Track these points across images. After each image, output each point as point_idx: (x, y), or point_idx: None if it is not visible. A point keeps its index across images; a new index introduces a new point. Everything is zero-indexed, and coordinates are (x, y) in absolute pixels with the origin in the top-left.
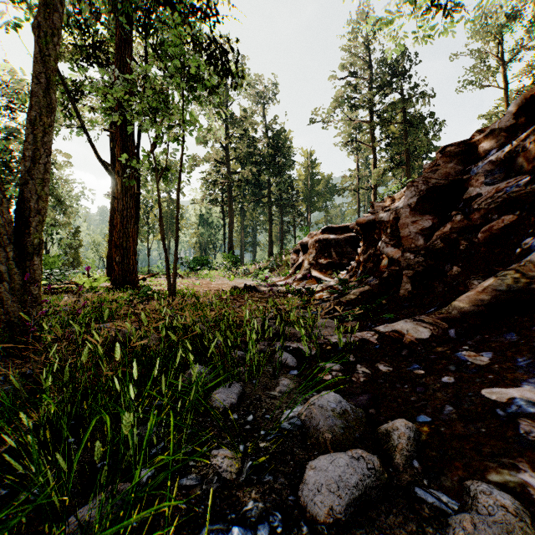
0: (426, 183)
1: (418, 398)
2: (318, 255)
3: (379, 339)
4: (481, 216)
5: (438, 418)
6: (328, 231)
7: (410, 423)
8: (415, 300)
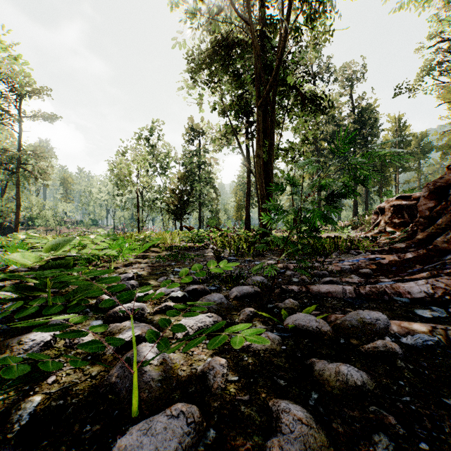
0: (433, 185)
1: None
2: (392, 216)
3: (388, 248)
4: (448, 203)
5: None
6: (402, 198)
7: None
8: None
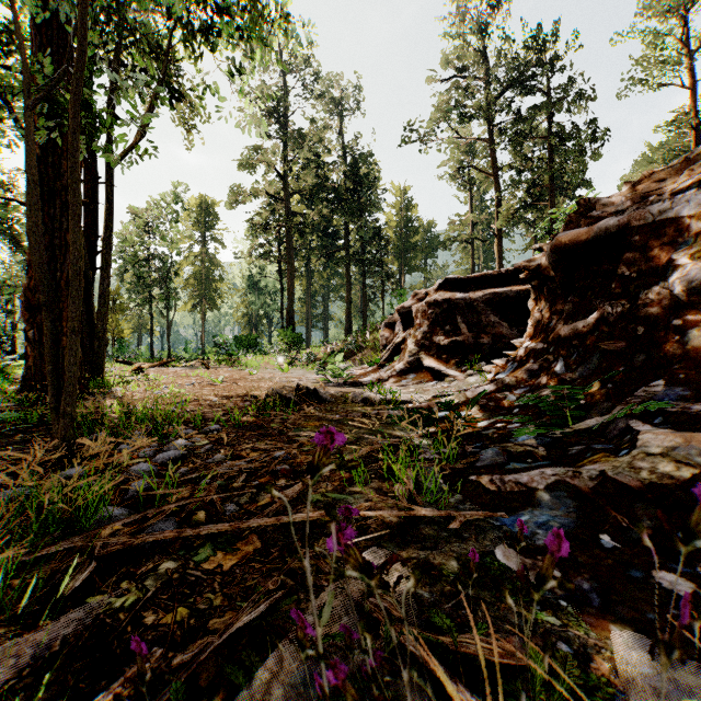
0: None
1: None
2: (432, 329)
3: None
4: None
5: None
6: (452, 285)
7: None
8: None
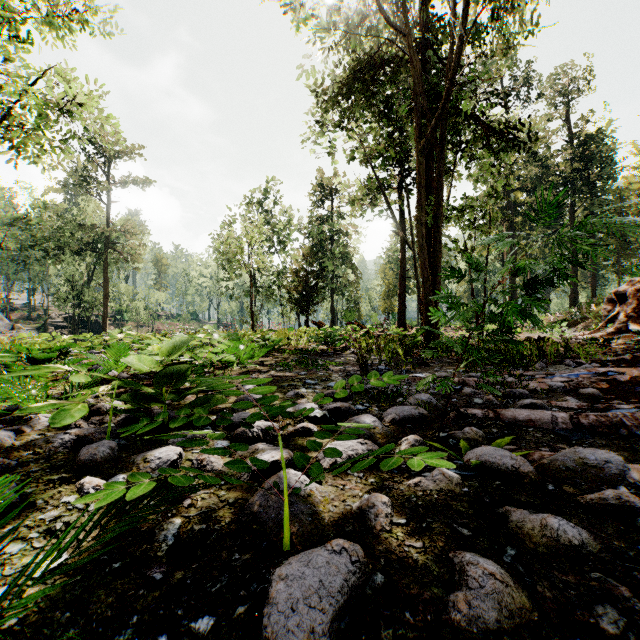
0: None
1: None
2: (638, 306)
3: (631, 358)
4: None
5: None
6: None
7: None
8: None
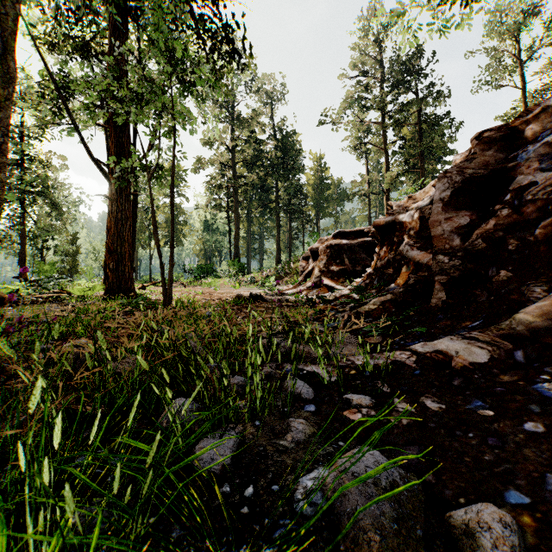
0: (462, 173)
1: (495, 457)
2: (329, 262)
3: (419, 362)
4: (536, 208)
5: (541, 498)
6: (341, 235)
7: (506, 514)
8: (451, 311)
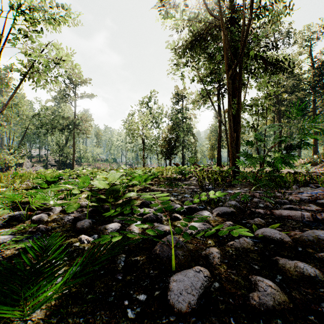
0: None
1: None
2: None
3: None
4: None
5: None
6: None
7: None
8: None
